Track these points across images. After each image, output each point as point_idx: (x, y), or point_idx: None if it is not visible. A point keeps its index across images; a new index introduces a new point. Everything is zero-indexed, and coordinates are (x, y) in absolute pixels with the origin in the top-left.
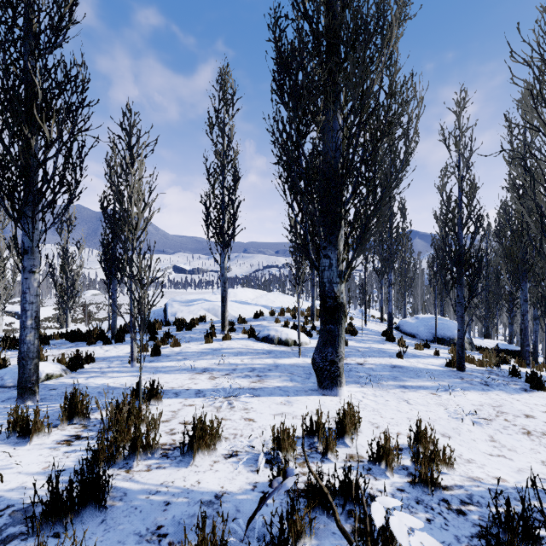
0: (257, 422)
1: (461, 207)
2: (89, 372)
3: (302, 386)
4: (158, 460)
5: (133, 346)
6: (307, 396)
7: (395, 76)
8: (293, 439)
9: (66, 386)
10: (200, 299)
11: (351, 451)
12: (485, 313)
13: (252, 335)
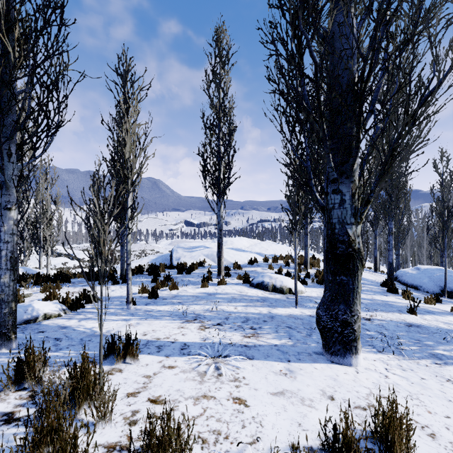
0: (249, 408)
1: None
2: (86, 312)
3: (304, 345)
4: None
5: (128, 289)
6: (312, 362)
7: None
8: None
9: (56, 329)
10: (200, 246)
11: None
12: None
13: (246, 281)
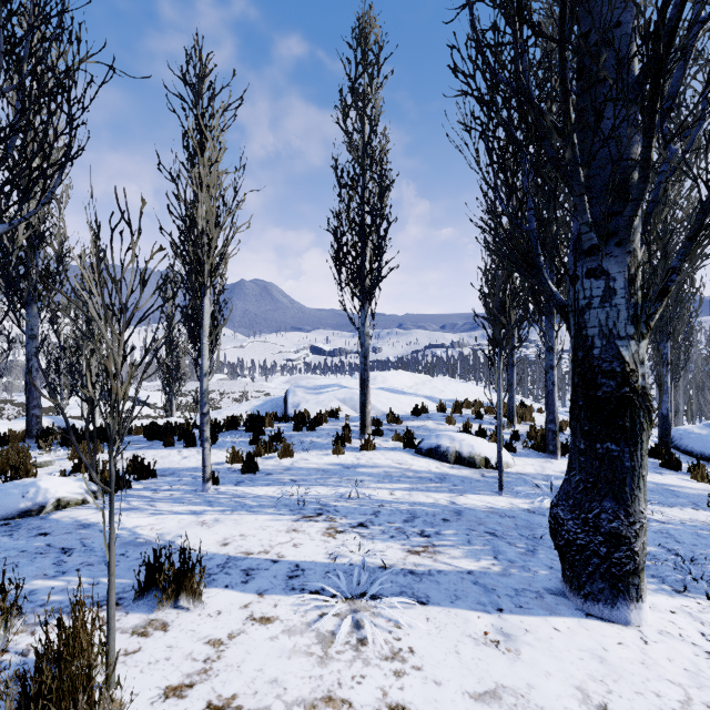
0: None
1: None
2: (132, 497)
3: (524, 574)
4: None
5: (205, 457)
6: (548, 615)
7: None
8: None
9: (70, 529)
10: (333, 385)
11: None
12: None
13: (409, 444)
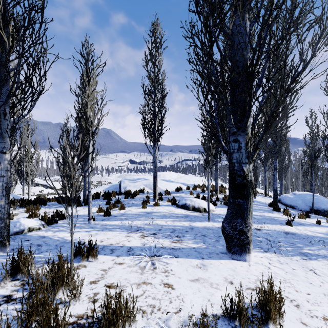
0: (175, 290)
1: None
2: (59, 226)
3: (213, 248)
4: None
5: (89, 209)
6: (219, 259)
7: None
8: None
9: (37, 238)
10: (141, 178)
11: None
12: None
13: (174, 203)
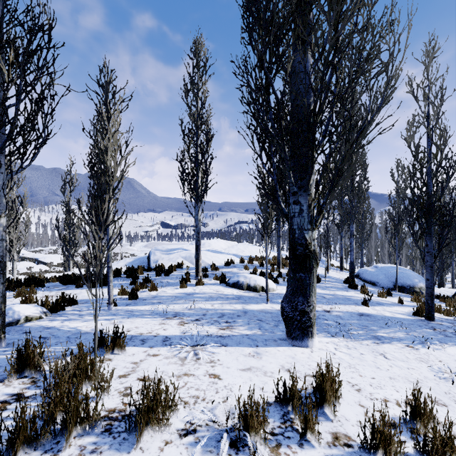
0: (222, 380)
1: (430, 157)
2: (68, 314)
3: (271, 334)
4: (97, 437)
5: (110, 291)
6: (276, 346)
7: (371, 9)
8: (263, 418)
9: (40, 330)
10: (178, 249)
11: (335, 428)
12: (438, 263)
13: (223, 281)
